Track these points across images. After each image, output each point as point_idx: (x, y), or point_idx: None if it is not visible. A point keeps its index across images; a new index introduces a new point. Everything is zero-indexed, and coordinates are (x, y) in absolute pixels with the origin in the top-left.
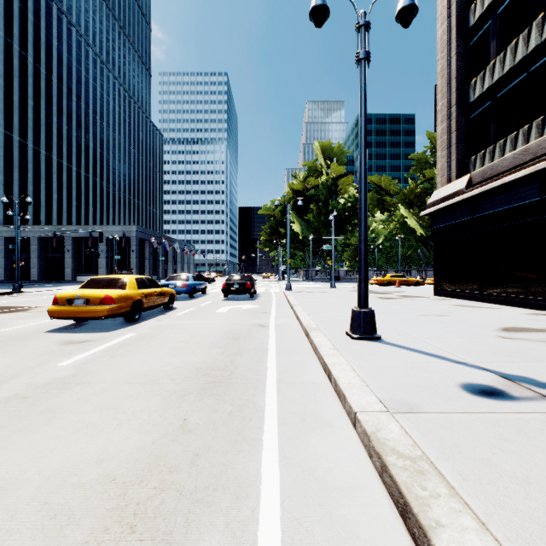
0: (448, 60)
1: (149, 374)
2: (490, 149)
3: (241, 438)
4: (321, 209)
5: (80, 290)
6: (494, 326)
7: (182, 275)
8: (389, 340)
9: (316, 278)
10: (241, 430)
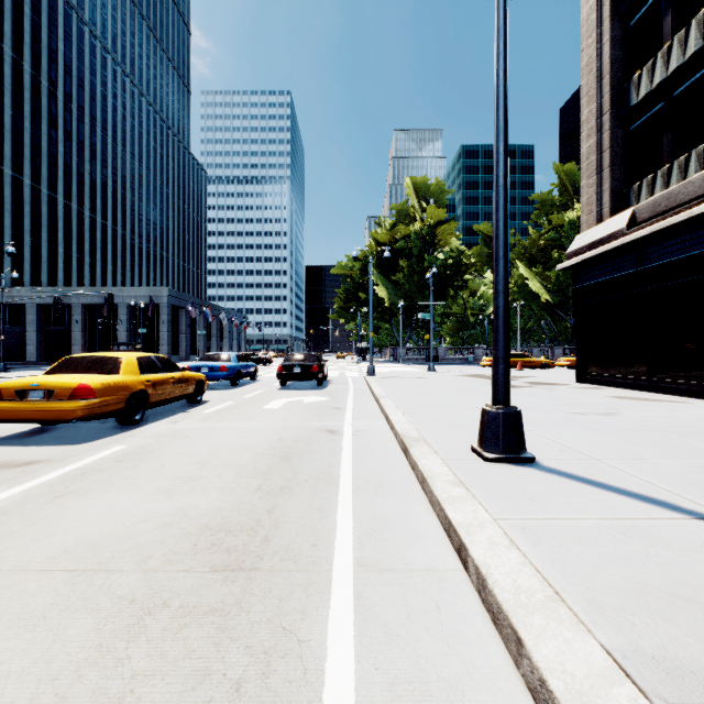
0: (598, 48)
1: (102, 543)
2: (663, 171)
3: None
4: (414, 266)
5: (44, 376)
6: None
7: (221, 353)
8: (549, 464)
9: (408, 358)
10: None
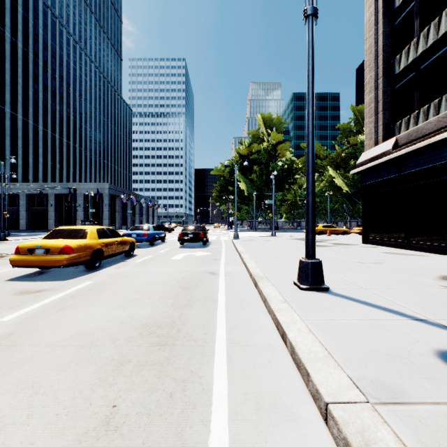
0: (375, 38)
1: (91, 332)
2: (414, 115)
3: (181, 444)
4: (263, 170)
5: (43, 240)
6: (431, 274)
7: (143, 225)
8: (337, 291)
9: (259, 228)
10: (182, 427)
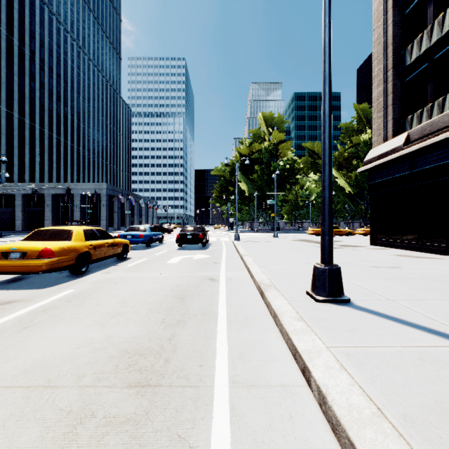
0: (384, 28)
1: (52, 364)
2: (427, 108)
3: None
4: (264, 170)
5: (21, 242)
6: None
7: (139, 226)
8: (360, 304)
9: (260, 229)
10: None
